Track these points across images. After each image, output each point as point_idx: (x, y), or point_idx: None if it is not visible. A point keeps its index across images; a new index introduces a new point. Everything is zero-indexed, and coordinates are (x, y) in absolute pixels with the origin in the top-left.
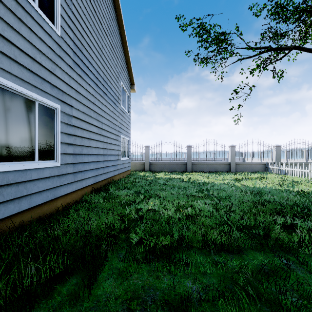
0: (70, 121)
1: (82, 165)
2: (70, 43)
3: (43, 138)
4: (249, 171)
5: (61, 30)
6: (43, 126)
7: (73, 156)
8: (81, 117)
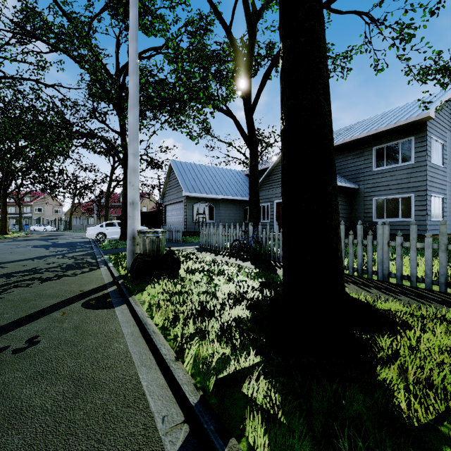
0: (446, 201)
1: (449, 222)
2: (446, 166)
3: (439, 210)
4: None
5: (444, 164)
6: (439, 205)
7: (446, 217)
8: (449, 198)
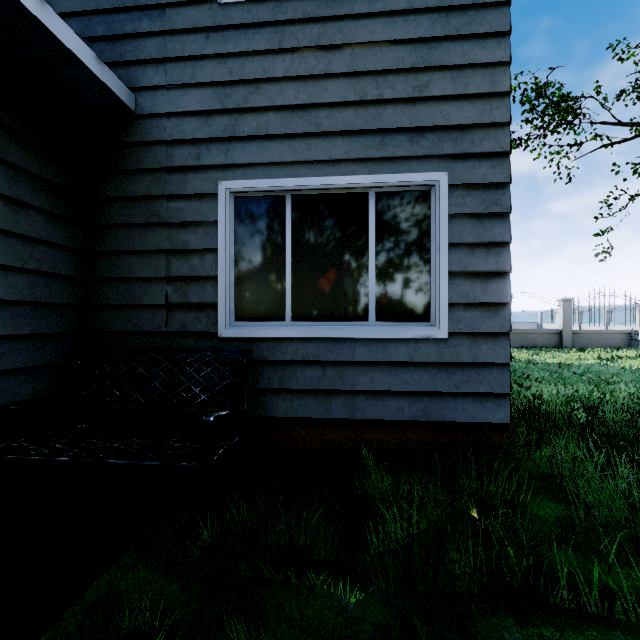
0: None
1: None
2: None
3: None
4: (597, 346)
5: None
6: None
7: None
8: None
